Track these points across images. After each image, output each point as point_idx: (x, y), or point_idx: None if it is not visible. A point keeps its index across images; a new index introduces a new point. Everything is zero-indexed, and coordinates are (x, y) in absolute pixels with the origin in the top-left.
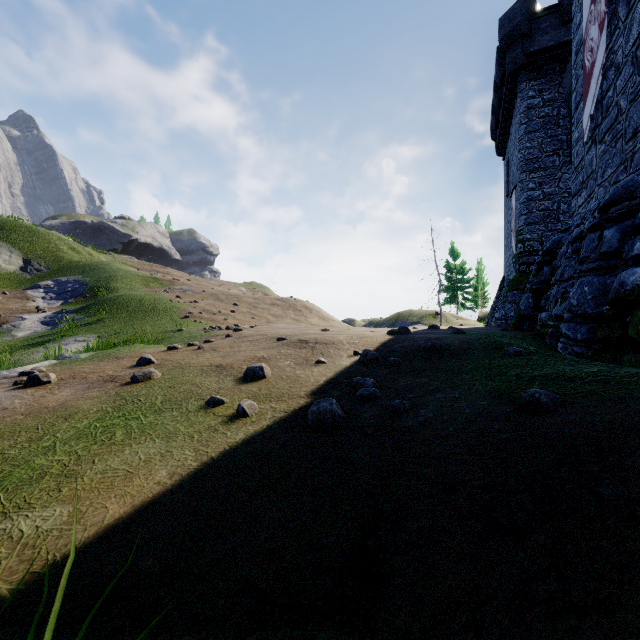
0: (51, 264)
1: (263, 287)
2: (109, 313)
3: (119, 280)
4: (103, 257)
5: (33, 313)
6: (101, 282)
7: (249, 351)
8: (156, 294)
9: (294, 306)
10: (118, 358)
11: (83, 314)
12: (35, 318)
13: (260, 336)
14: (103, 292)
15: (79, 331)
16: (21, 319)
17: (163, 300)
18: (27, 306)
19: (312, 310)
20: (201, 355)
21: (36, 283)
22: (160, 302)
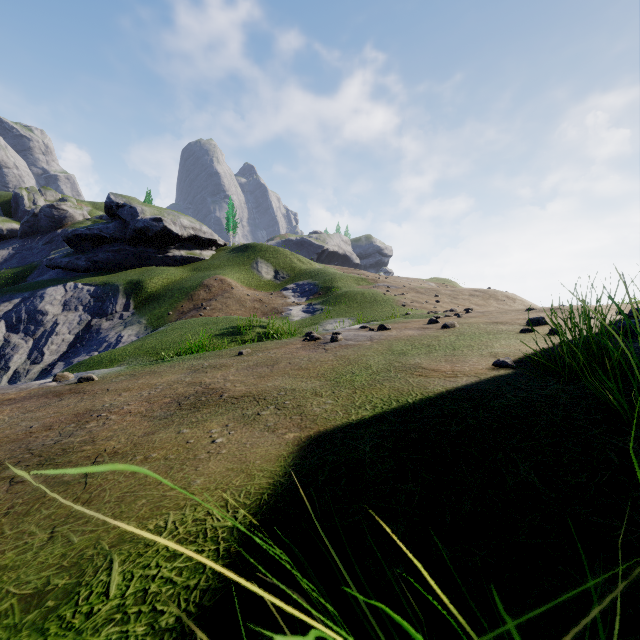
0: (289, 273)
1: (450, 282)
2: (344, 304)
3: (338, 281)
4: (317, 265)
5: (294, 306)
6: (327, 283)
7: (507, 316)
8: (371, 290)
9: (494, 296)
10: (405, 322)
11: (327, 305)
12: (297, 309)
13: (502, 310)
14: (336, 289)
15: (332, 316)
16: (289, 310)
17: (378, 294)
18: (287, 302)
19: (515, 300)
20: (468, 319)
21: (284, 287)
22: (377, 295)
